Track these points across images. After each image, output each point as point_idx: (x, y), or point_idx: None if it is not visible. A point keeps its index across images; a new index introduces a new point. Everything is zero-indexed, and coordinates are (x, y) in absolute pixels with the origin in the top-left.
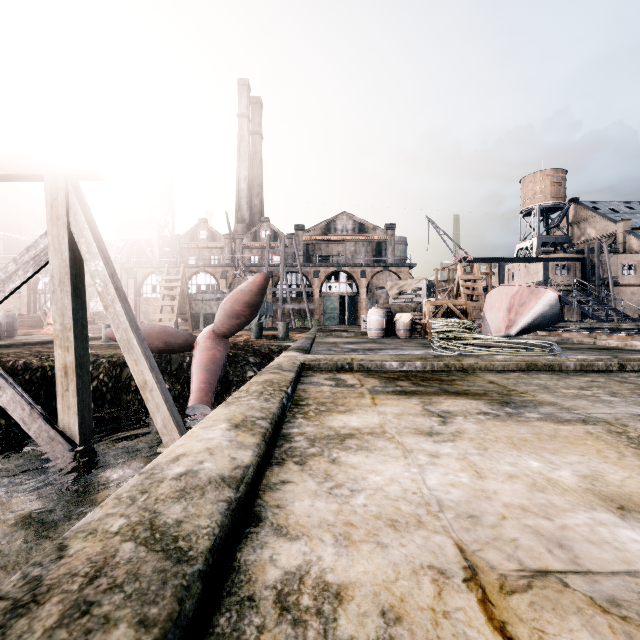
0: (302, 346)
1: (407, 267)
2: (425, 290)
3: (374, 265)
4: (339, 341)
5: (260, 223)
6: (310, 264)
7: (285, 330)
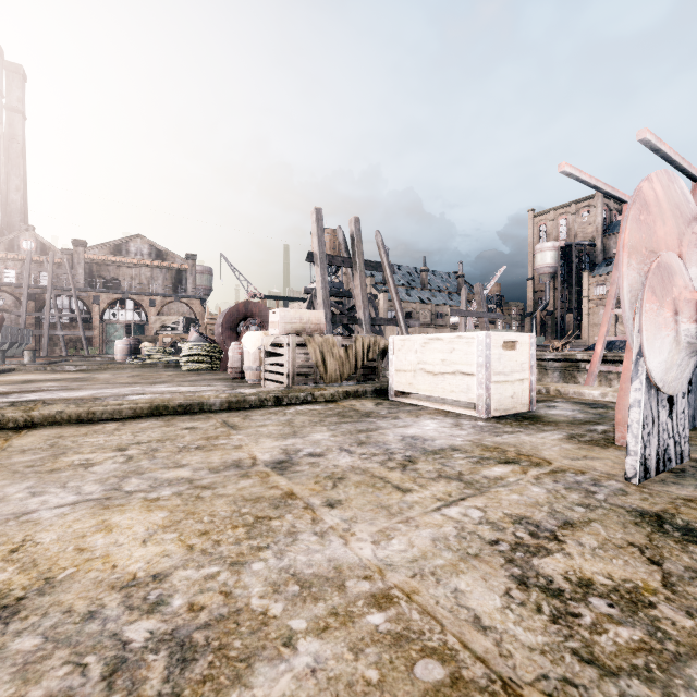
0: (29, 363)
1: (199, 300)
2: (183, 325)
3: (164, 295)
4: (79, 363)
5: (20, 230)
6: (88, 289)
7: (31, 356)
